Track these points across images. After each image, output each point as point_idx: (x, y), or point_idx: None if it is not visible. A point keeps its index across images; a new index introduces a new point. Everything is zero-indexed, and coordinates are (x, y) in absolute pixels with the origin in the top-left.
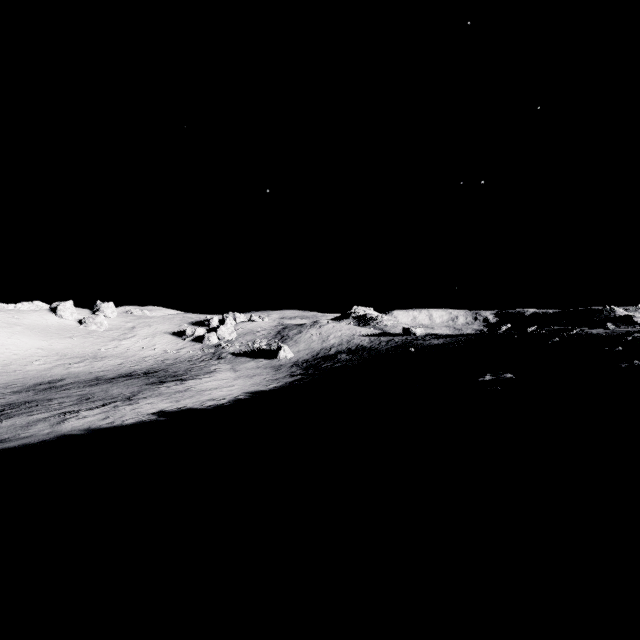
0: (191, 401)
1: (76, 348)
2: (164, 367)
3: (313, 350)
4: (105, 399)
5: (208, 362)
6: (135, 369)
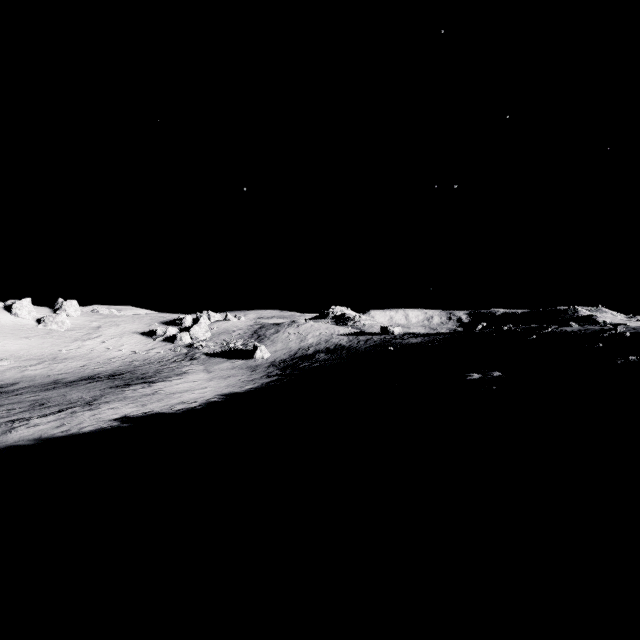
0: (159, 405)
1: (33, 349)
2: (132, 369)
3: (291, 350)
4: (62, 404)
5: (180, 363)
6: (99, 371)
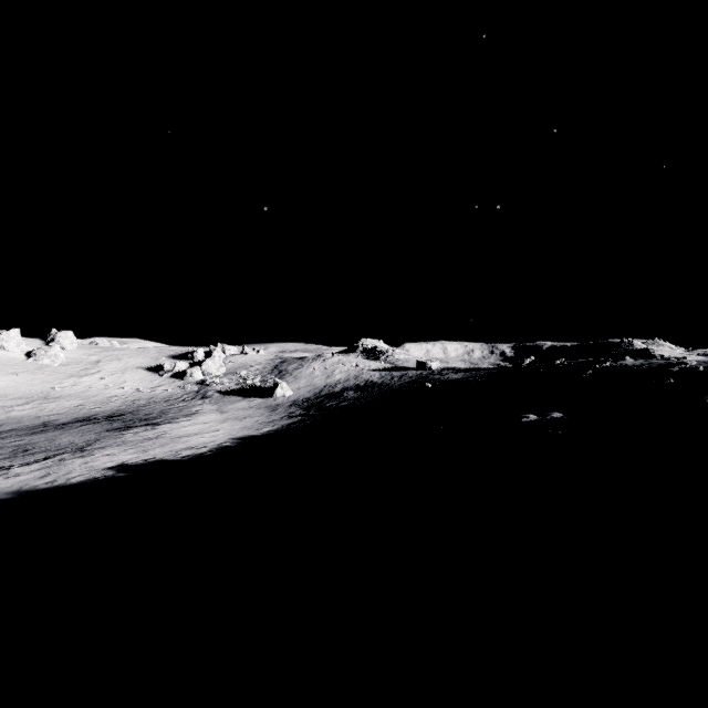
0: (162, 451)
1: (21, 387)
2: (134, 409)
3: (316, 387)
4: (49, 450)
5: (190, 402)
6: (97, 412)
